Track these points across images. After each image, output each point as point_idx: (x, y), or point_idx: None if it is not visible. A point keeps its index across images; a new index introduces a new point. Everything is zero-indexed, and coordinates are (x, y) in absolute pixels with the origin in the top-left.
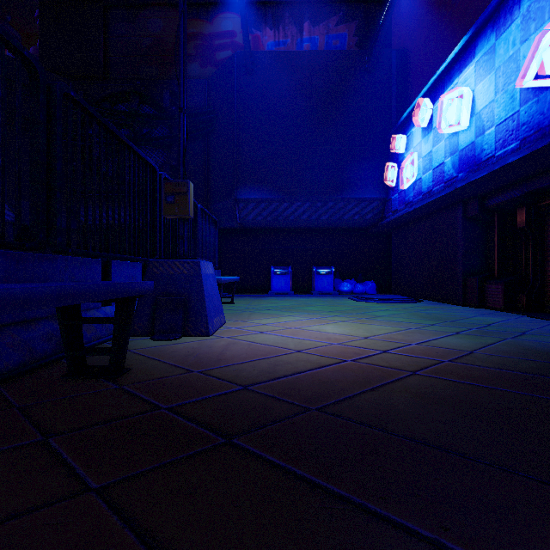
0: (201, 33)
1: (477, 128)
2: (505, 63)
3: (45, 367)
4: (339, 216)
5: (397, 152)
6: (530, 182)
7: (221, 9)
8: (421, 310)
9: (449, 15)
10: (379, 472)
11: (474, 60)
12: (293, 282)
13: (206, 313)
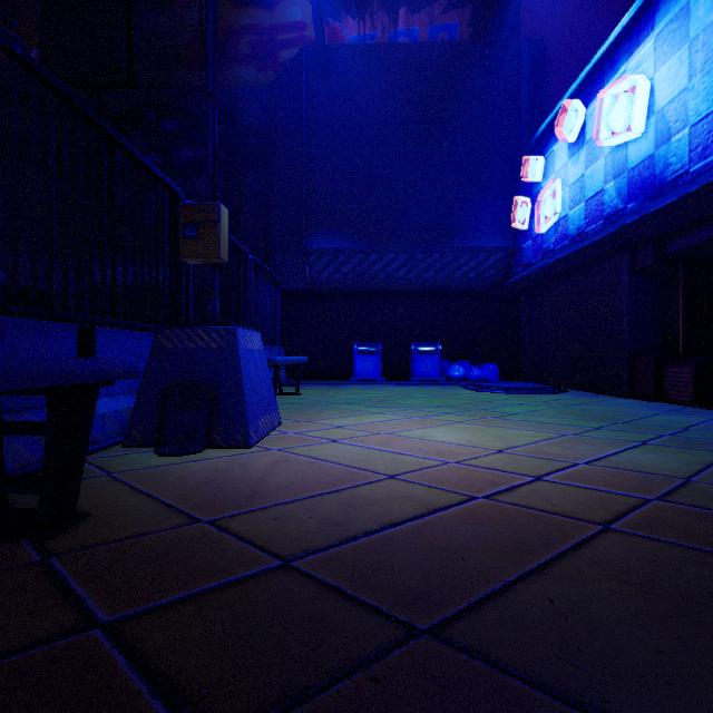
0: (259, 25)
1: (658, 133)
2: (707, 28)
3: None
4: (447, 274)
5: (530, 182)
6: None
7: None
8: (571, 405)
9: None
10: None
11: (654, 33)
12: (384, 364)
13: (245, 410)
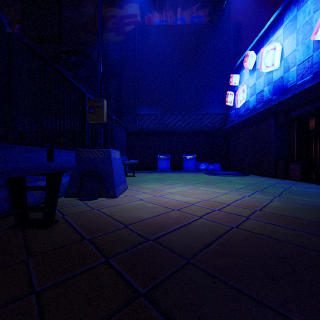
0: (116, 15)
1: (284, 67)
2: (303, 25)
3: (2, 219)
4: (198, 124)
5: (234, 85)
6: (318, 101)
7: (128, 1)
8: (249, 181)
9: (266, 1)
10: (233, 316)
11: (283, 25)
12: (171, 163)
13: (114, 182)
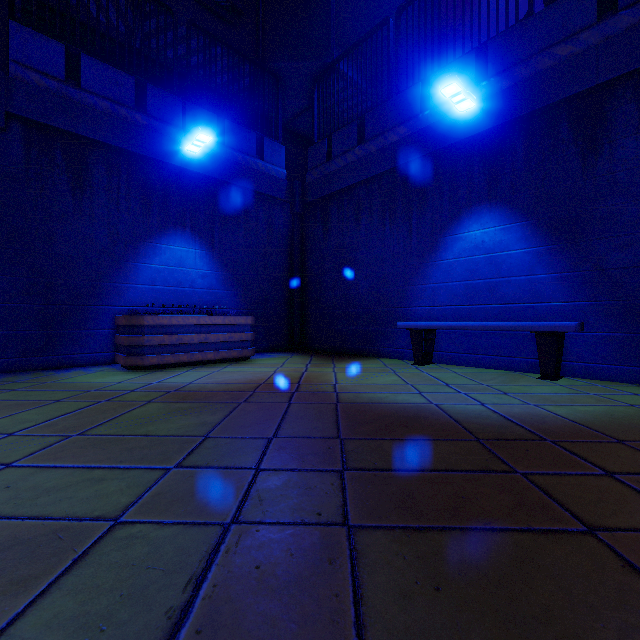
0: None
1: None
2: None
3: None
4: None
5: None
6: None
7: None
8: None
9: None
10: None
11: None
12: None
13: None
